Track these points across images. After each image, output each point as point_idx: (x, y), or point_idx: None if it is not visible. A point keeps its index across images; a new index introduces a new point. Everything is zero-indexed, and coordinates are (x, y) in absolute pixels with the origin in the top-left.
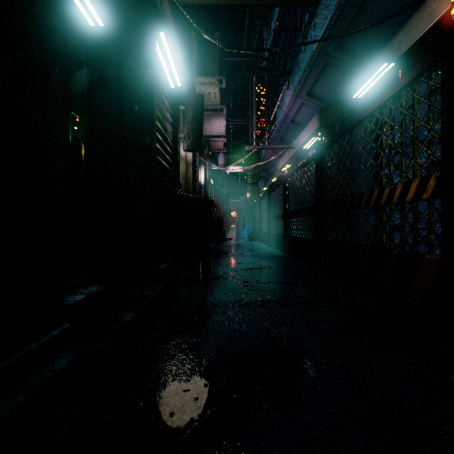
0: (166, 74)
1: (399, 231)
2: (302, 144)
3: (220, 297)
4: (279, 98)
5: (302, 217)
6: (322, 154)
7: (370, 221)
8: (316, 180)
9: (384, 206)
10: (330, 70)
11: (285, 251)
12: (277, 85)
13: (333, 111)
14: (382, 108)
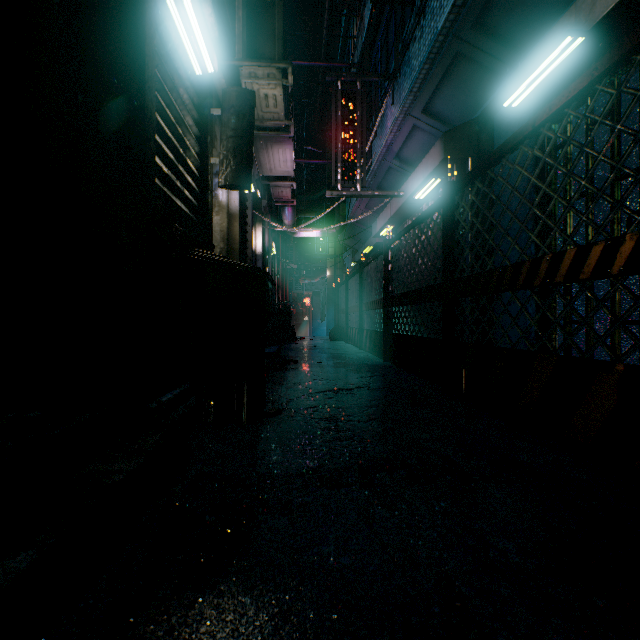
0: (184, 44)
1: (627, 328)
2: (414, 191)
3: (278, 460)
4: (379, 117)
5: (417, 304)
6: (454, 198)
7: (530, 311)
8: (444, 242)
9: (590, 280)
10: (461, 68)
11: (387, 358)
12: (376, 97)
13: (464, 137)
14: (551, 125)
